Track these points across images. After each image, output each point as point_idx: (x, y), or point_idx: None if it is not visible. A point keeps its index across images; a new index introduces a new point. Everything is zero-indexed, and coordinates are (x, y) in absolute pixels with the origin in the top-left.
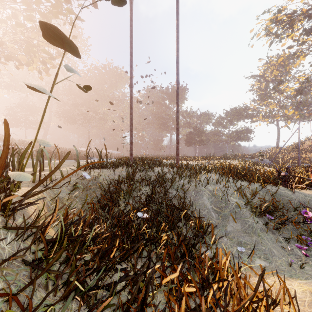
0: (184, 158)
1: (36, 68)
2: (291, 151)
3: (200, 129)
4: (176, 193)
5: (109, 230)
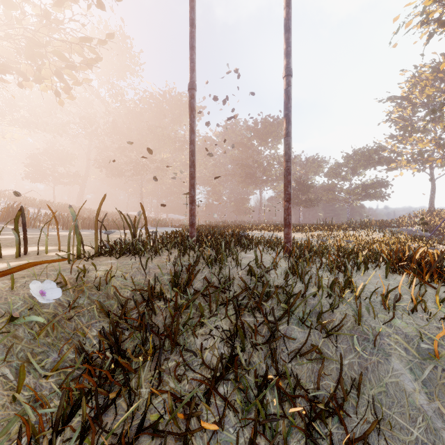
0: None
1: (52, 86)
2: None
3: (306, 182)
4: (302, 335)
5: None
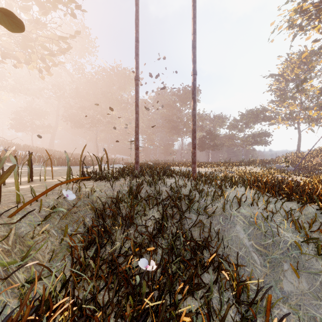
0: (198, 164)
1: (37, 66)
2: (315, 156)
3: (213, 133)
4: (196, 218)
5: (80, 320)
